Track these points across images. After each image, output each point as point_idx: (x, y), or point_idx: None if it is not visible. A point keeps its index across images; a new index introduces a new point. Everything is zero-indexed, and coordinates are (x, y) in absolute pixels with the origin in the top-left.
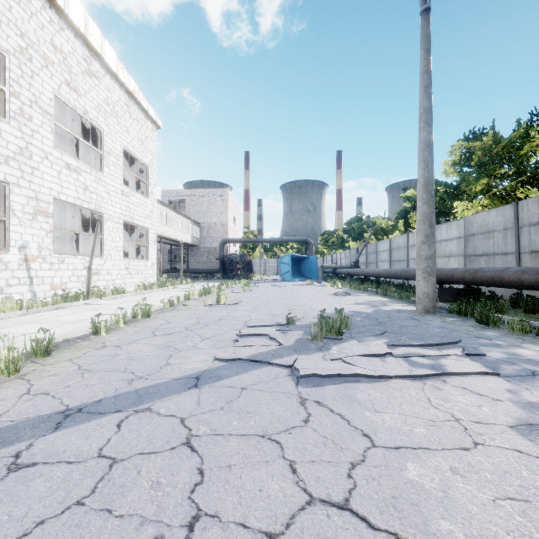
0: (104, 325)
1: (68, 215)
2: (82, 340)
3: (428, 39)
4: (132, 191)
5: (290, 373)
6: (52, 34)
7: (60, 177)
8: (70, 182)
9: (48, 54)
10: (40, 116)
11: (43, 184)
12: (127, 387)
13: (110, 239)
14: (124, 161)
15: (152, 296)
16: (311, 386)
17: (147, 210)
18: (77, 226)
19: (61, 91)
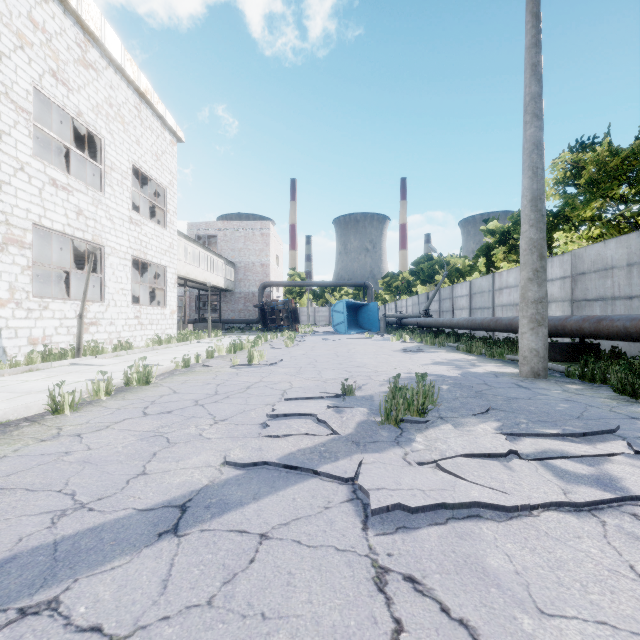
0: (76, 397)
1: (63, 249)
2: (29, 424)
3: None
4: (144, 219)
5: (350, 495)
6: (30, 5)
7: (42, 196)
8: (56, 203)
9: (24, 31)
10: (13, 113)
11: (17, 203)
12: (43, 534)
13: (114, 280)
14: (136, 182)
15: (166, 352)
16: (391, 529)
17: (165, 244)
18: (76, 265)
19: (44, 82)
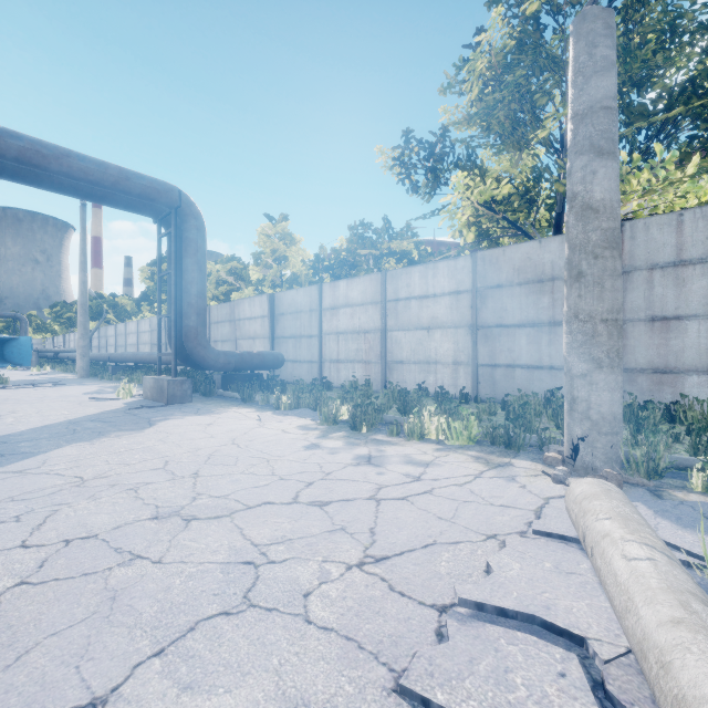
0: None
1: None
2: None
3: (84, 221)
4: None
5: None
6: None
7: None
8: None
9: None
10: None
11: None
12: None
13: None
14: None
15: None
16: None
17: None
18: None
19: None
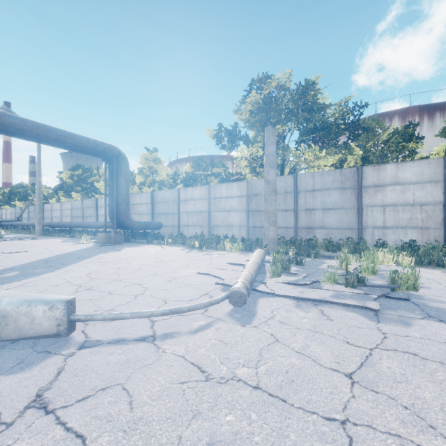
0: None
1: None
2: None
3: (40, 147)
4: None
5: None
6: None
7: None
8: None
9: None
10: None
11: None
12: None
13: None
14: None
15: None
16: None
17: None
18: None
19: None
